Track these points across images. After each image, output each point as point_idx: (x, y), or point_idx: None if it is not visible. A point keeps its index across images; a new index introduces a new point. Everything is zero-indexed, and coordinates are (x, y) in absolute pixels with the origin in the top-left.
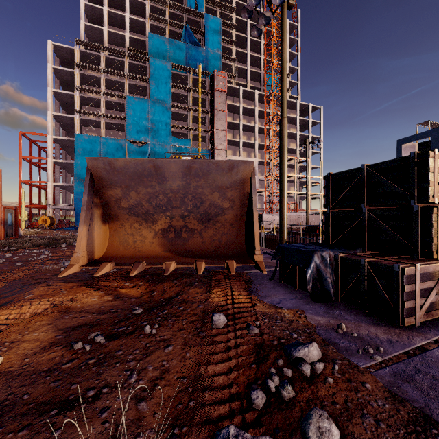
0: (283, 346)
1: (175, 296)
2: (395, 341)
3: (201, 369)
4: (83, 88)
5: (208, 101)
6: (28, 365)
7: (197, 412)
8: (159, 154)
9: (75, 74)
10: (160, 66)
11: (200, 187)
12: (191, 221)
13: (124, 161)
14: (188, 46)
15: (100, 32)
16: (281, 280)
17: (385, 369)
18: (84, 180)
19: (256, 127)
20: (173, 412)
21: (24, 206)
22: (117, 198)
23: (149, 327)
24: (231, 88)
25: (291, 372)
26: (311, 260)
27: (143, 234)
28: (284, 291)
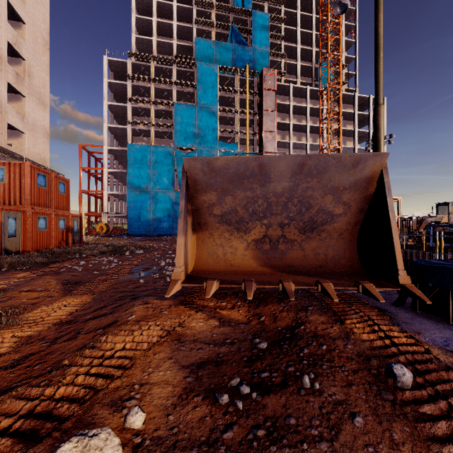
0: None
1: (297, 326)
2: None
3: None
4: (134, 98)
5: (255, 101)
6: (177, 429)
7: None
8: None
9: (128, 86)
10: (207, 70)
11: (310, 189)
12: (291, 231)
13: (225, 160)
14: (234, 47)
15: (149, 43)
16: (416, 307)
17: None
18: (135, 188)
19: (307, 126)
20: None
21: (84, 214)
22: (210, 204)
23: (307, 378)
24: (280, 86)
25: None
26: None
27: (233, 245)
28: (434, 325)
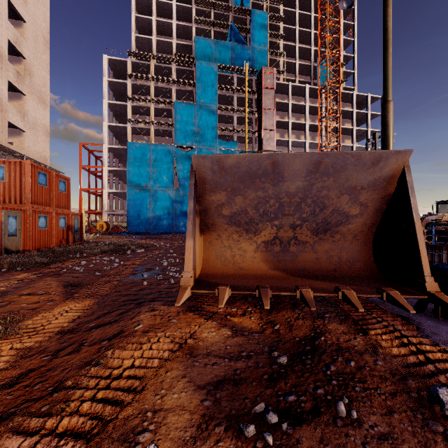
0: None
1: (316, 336)
2: None
3: None
4: (134, 97)
5: (254, 100)
6: None
7: None
8: None
9: (127, 85)
10: (207, 69)
11: (326, 189)
12: (303, 232)
13: (236, 158)
14: (233, 46)
15: (149, 42)
16: (439, 314)
17: None
18: (135, 186)
19: (306, 124)
20: None
21: (84, 212)
22: (219, 204)
23: (343, 405)
24: (279, 85)
25: None
26: None
27: (242, 247)
28: None
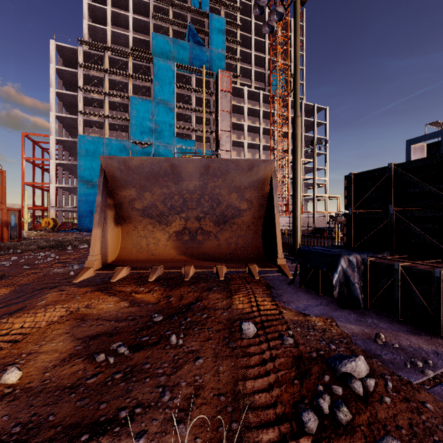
0: (325, 359)
1: (195, 302)
2: (442, 352)
3: (239, 385)
4: (86, 88)
5: (212, 101)
6: (49, 381)
7: (244, 437)
8: (163, 155)
9: (78, 74)
10: (164, 66)
11: (218, 187)
12: (207, 223)
13: (139, 160)
14: (192, 46)
15: (103, 32)
16: (302, 284)
17: (441, 385)
18: (87, 181)
19: (260, 127)
20: (215, 436)
21: (27, 208)
22: (131, 199)
23: (174, 337)
24: (235, 89)
25: (342, 389)
26: (337, 265)
27: (156, 236)
28: (307, 297)
